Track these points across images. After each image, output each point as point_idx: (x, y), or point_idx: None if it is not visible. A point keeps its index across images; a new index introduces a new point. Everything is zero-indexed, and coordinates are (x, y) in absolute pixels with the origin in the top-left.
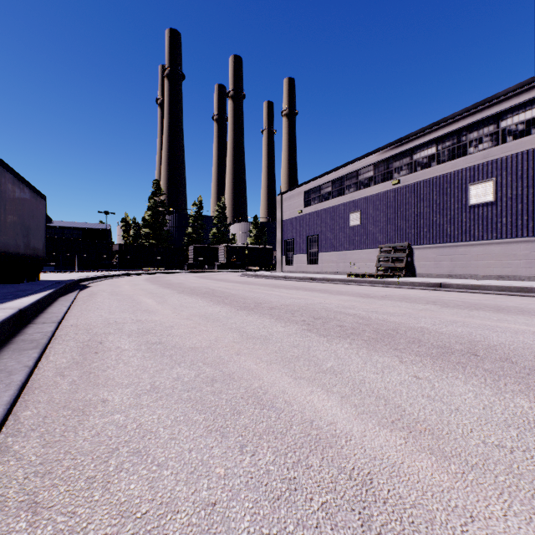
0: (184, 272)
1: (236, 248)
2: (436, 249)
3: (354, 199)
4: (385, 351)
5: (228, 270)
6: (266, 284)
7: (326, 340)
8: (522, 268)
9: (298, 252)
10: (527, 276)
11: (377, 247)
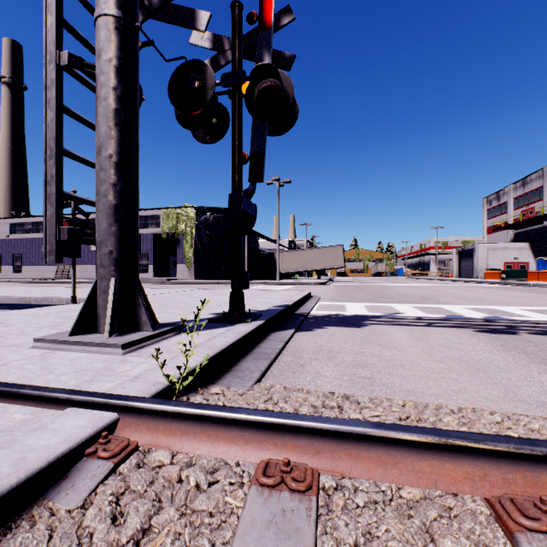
0: None
1: None
2: (82, 267)
3: None
4: None
5: None
6: None
7: None
8: None
9: (6, 264)
10: None
11: (57, 265)
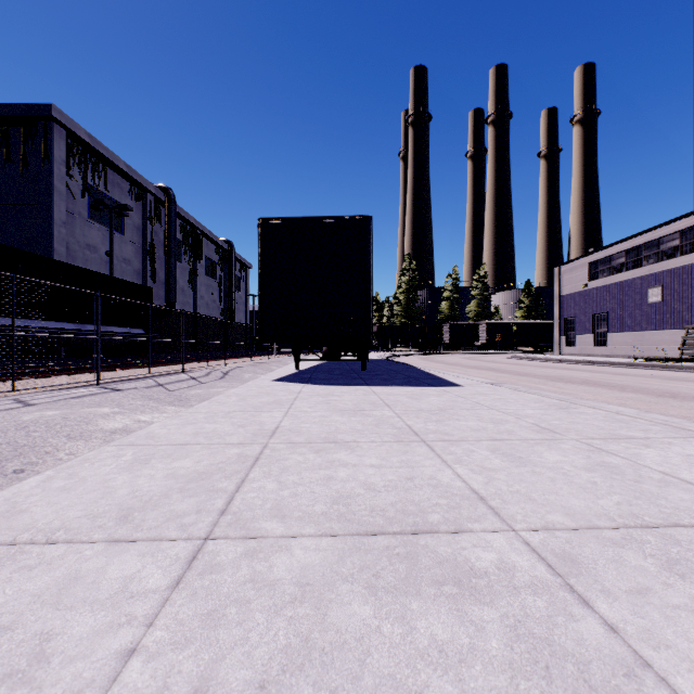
0: (442, 354)
1: (500, 325)
2: None
3: (654, 272)
4: (576, 384)
5: (491, 351)
6: (536, 366)
7: (554, 382)
8: None
9: (582, 332)
10: None
11: (683, 328)
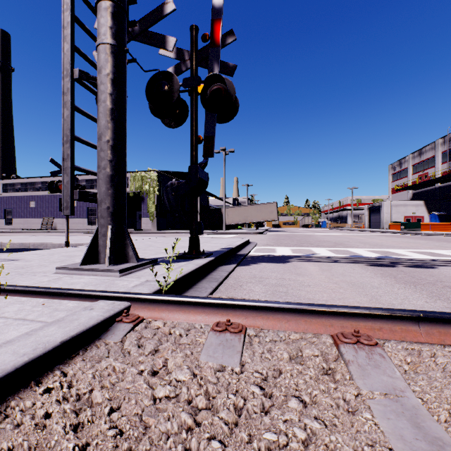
0: None
1: None
2: (63, 220)
3: (33, 195)
4: None
5: None
6: None
7: None
8: (82, 227)
9: None
10: (83, 229)
11: (43, 218)
